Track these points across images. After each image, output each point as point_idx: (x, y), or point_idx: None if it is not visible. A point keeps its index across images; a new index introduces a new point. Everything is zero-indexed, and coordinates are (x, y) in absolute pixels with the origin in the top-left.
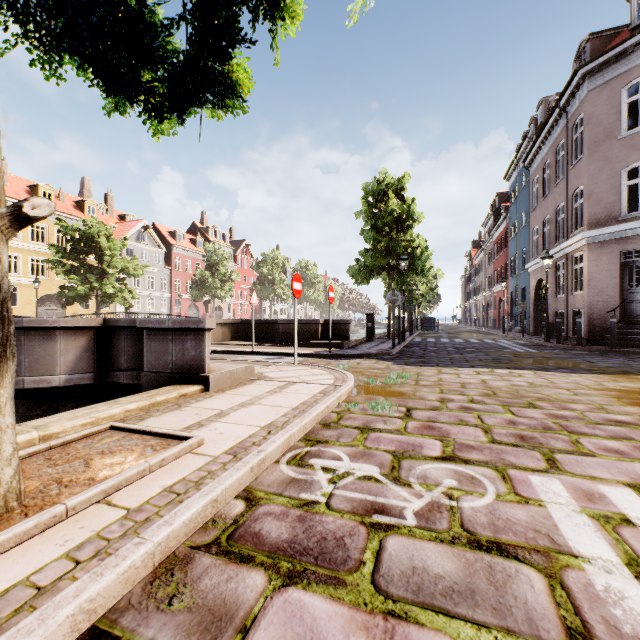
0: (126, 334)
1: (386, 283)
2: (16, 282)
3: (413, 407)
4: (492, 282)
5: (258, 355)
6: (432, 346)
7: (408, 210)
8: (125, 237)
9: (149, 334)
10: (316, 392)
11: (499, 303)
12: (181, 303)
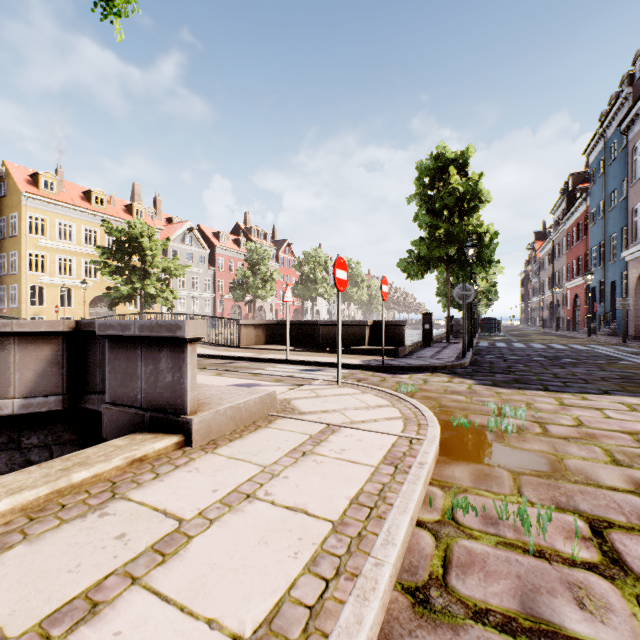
0: (102, 342)
1: (439, 279)
2: (71, 284)
3: (599, 517)
4: (564, 277)
5: (292, 364)
6: (510, 354)
7: (474, 188)
8: (168, 237)
9: (112, 345)
10: (378, 458)
11: (574, 301)
12: (224, 303)
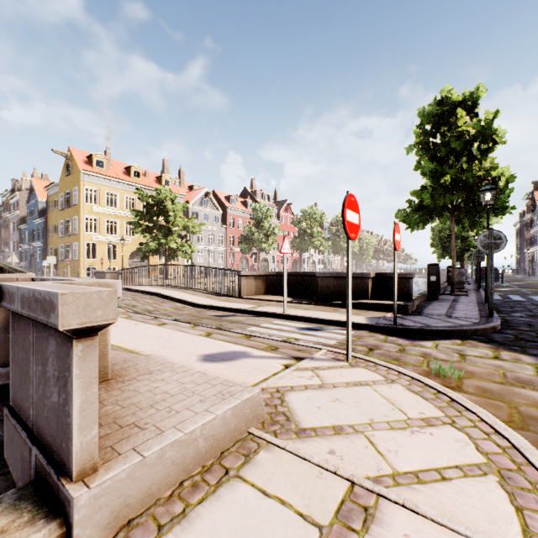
0: None
1: (433, 230)
2: (115, 241)
3: None
4: None
5: (290, 320)
6: None
7: (488, 128)
8: (187, 201)
9: (13, 321)
10: None
11: None
12: (234, 255)
